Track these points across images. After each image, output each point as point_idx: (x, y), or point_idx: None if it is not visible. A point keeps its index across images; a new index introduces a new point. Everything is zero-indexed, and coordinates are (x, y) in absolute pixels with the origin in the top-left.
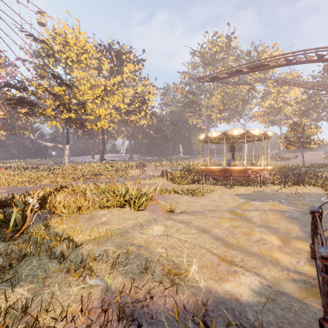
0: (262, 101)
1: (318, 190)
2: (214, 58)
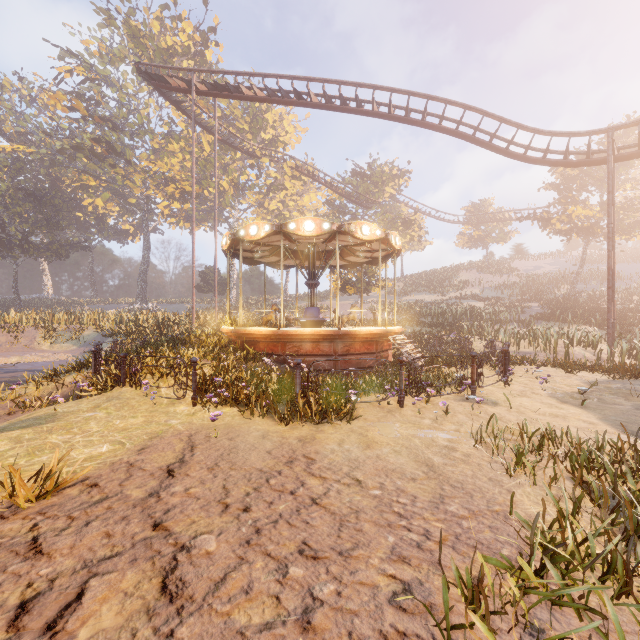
0: (265, 198)
1: (560, 374)
2: (171, 61)
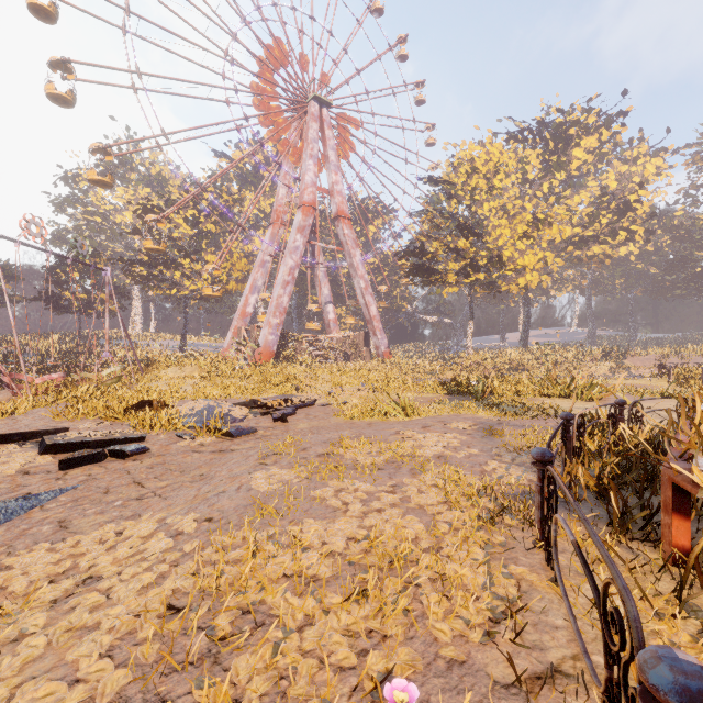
0: None
1: None
2: None
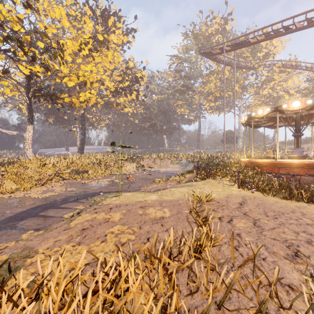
0: (260, 89)
1: None
2: (210, 40)
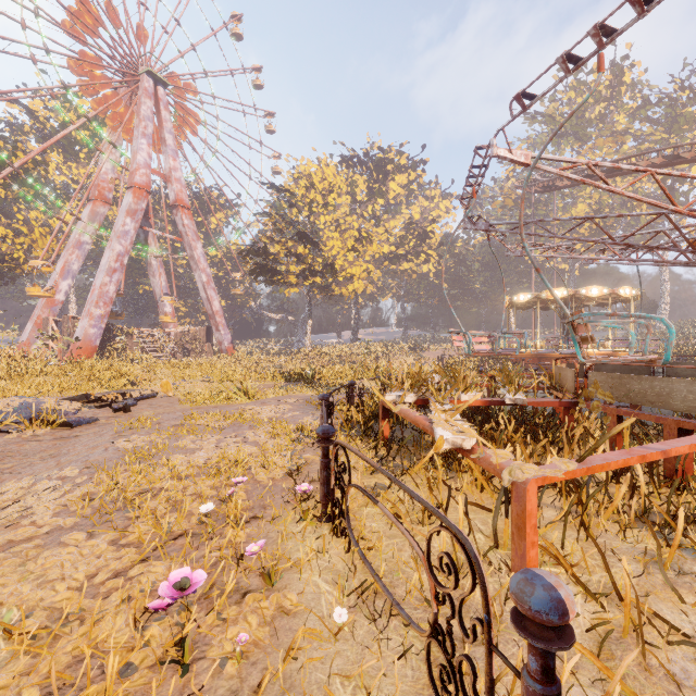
0: None
1: None
2: (579, 120)
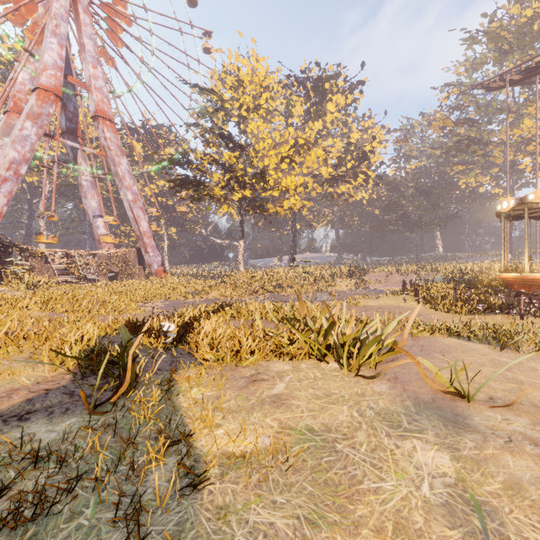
0: None
1: None
2: (529, 31)
